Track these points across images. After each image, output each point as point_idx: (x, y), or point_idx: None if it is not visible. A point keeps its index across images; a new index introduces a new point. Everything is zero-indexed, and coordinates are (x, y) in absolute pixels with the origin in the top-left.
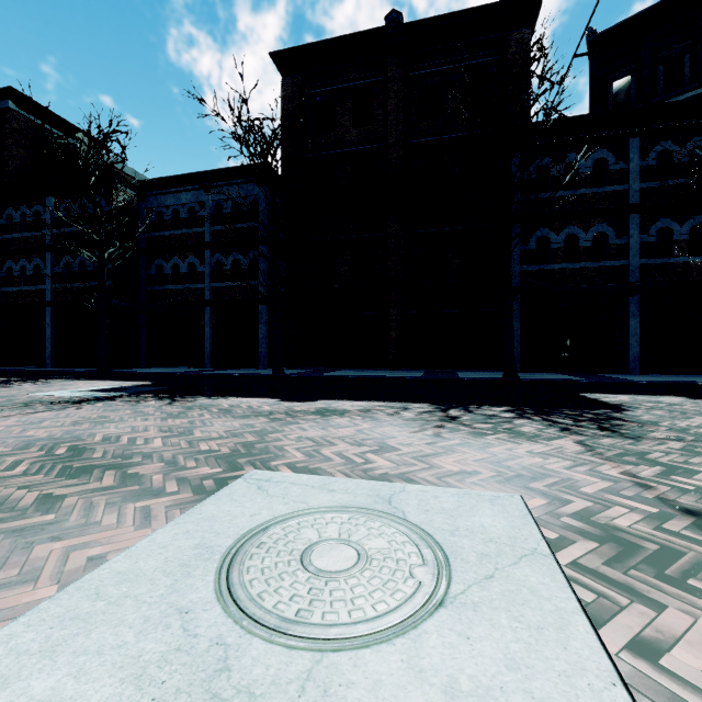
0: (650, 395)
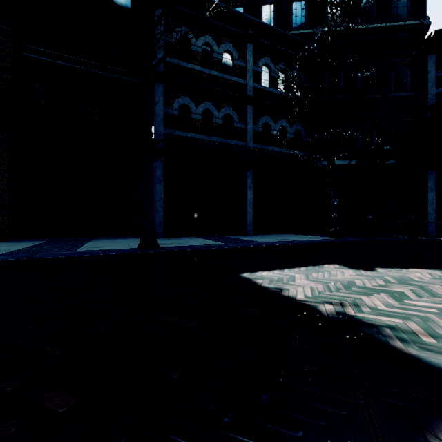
0: (308, 265)
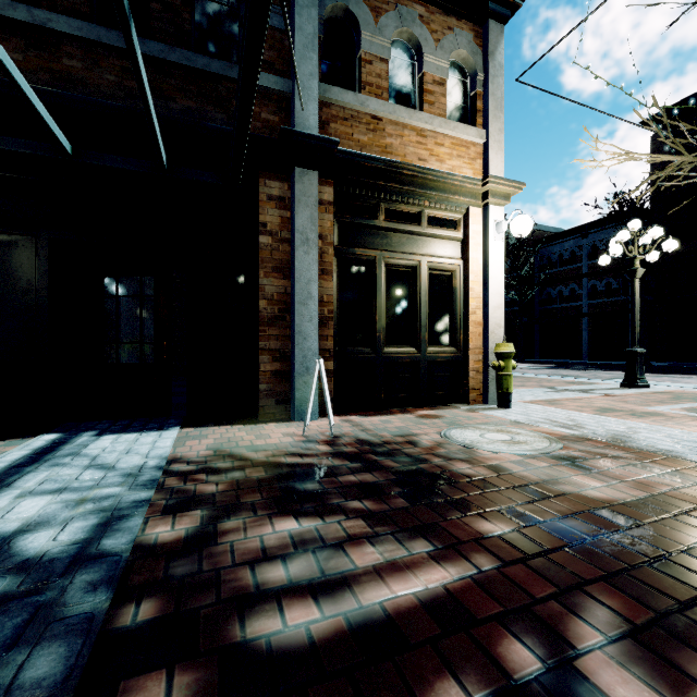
0: None
